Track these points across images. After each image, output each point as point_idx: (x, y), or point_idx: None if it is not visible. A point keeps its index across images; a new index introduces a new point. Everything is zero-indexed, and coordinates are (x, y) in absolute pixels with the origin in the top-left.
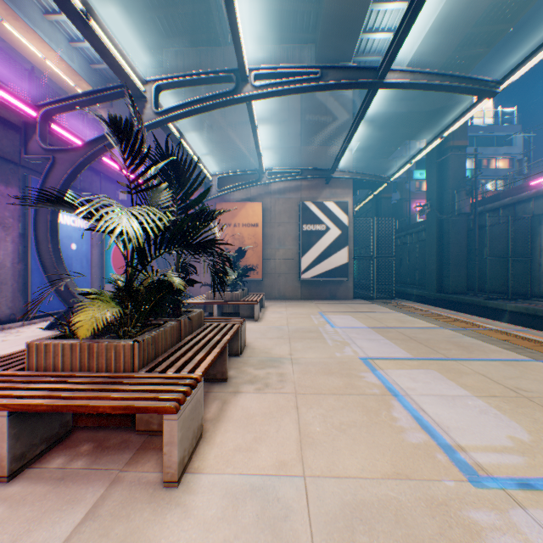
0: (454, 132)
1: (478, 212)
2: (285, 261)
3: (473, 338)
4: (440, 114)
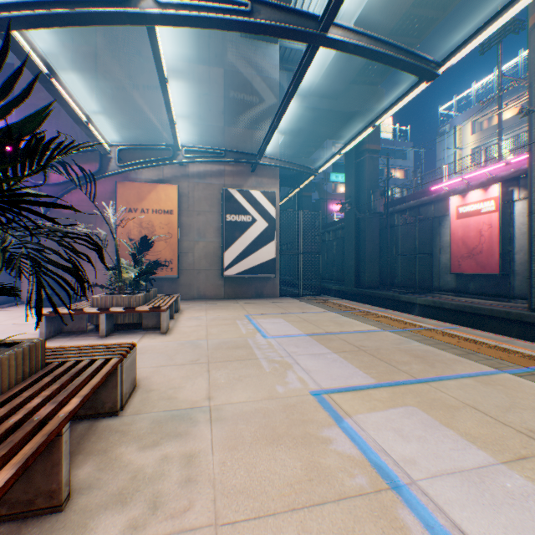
0: (369, 136)
1: (388, 213)
2: (206, 256)
3: (421, 343)
4: (358, 118)
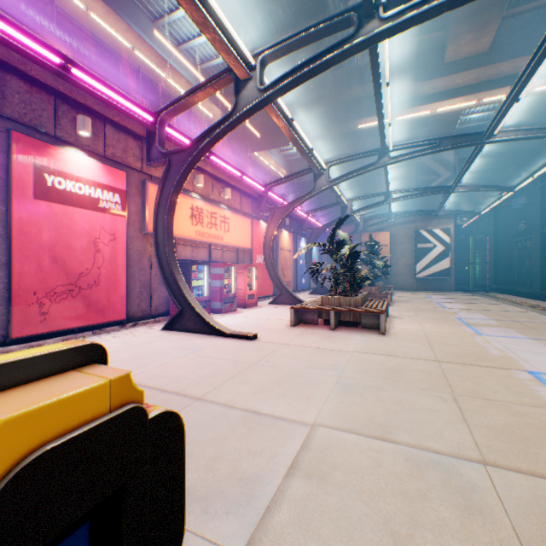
0: None
1: None
2: (404, 267)
3: (495, 301)
4: (543, 146)
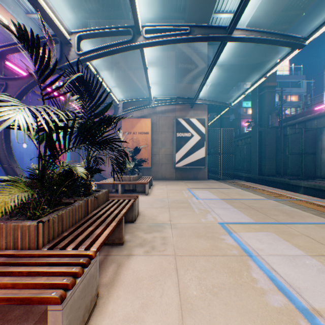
0: (268, 77)
1: (282, 126)
2: (165, 156)
3: (291, 207)
4: (260, 66)
